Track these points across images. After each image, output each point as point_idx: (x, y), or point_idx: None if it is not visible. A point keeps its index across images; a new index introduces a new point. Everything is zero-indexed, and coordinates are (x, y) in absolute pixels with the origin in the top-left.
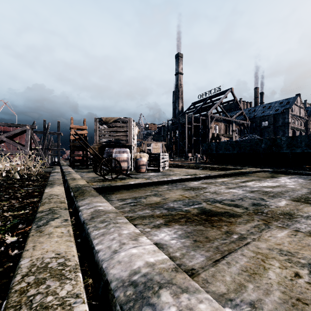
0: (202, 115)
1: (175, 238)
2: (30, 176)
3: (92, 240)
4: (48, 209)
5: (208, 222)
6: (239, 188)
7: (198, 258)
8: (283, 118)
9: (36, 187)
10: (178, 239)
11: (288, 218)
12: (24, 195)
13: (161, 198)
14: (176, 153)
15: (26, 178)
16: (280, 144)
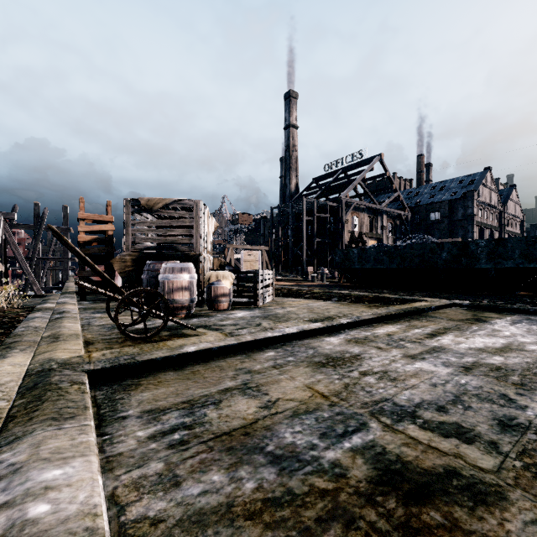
0: (331, 199)
1: None
2: None
3: None
4: None
5: None
6: (432, 356)
7: None
8: (464, 208)
9: None
10: None
11: None
12: None
13: (259, 401)
14: (286, 265)
15: None
16: (476, 253)
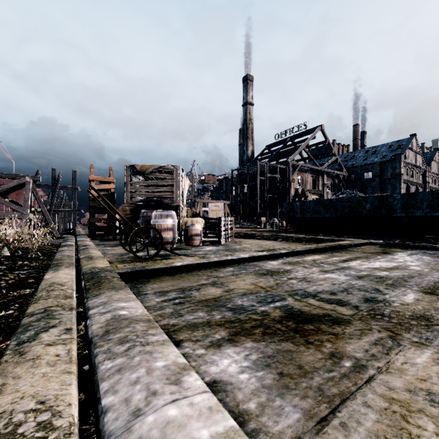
0: (280, 163)
1: (247, 370)
2: (27, 252)
3: (99, 382)
4: (43, 310)
5: (299, 334)
6: (339, 271)
7: (290, 414)
8: (392, 168)
9: (33, 270)
10: (252, 372)
11: (425, 326)
12: (11, 283)
13: (223, 289)
14: (243, 216)
15: (21, 255)
16: (392, 204)
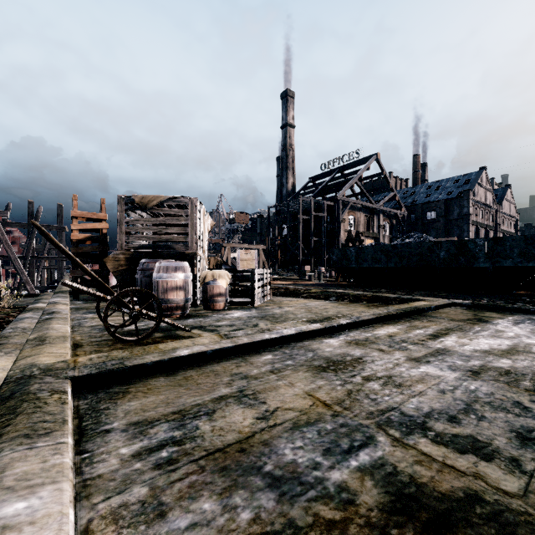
0: (328, 199)
1: None
2: None
3: None
4: None
5: None
6: (437, 359)
7: None
8: (459, 207)
9: None
10: None
11: None
12: None
13: (256, 411)
14: (283, 264)
15: None
16: (474, 252)
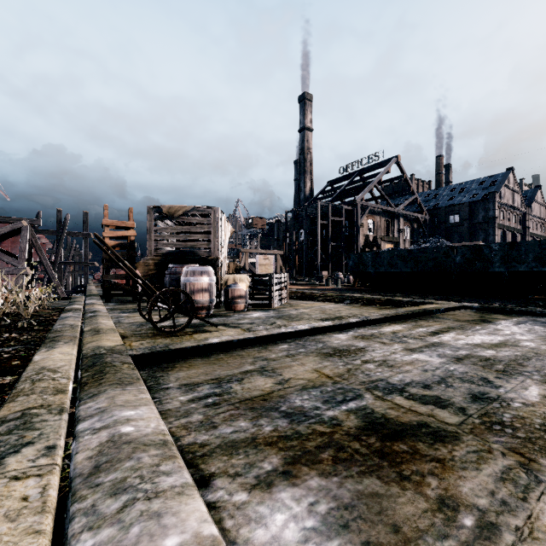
0: (346, 203)
1: (313, 536)
2: (17, 319)
3: None
4: (19, 414)
5: (387, 461)
6: (430, 349)
7: None
8: (485, 210)
9: (21, 347)
10: (321, 540)
11: None
12: None
13: (275, 379)
14: (300, 270)
15: (9, 324)
16: (489, 257)
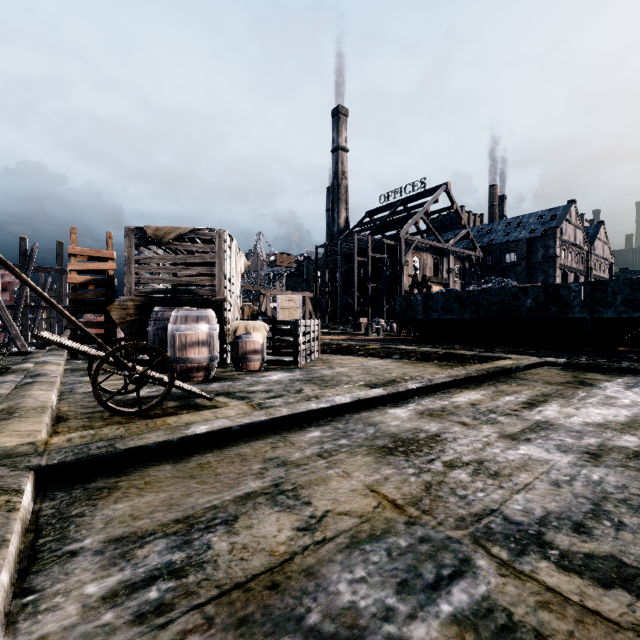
0: (388, 237)
1: None
2: None
3: None
4: None
5: None
6: (539, 436)
7: None
8: (544, 248)
9: None
10: None
11: None
12: None
13: (297, 516)
14: (334, 316)
15: None
16: (568, 299)
